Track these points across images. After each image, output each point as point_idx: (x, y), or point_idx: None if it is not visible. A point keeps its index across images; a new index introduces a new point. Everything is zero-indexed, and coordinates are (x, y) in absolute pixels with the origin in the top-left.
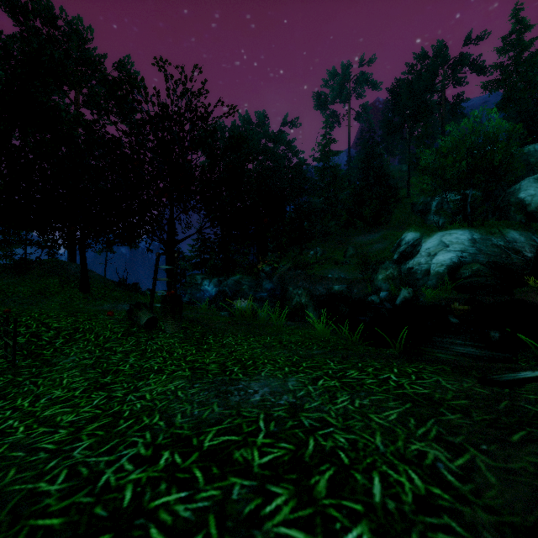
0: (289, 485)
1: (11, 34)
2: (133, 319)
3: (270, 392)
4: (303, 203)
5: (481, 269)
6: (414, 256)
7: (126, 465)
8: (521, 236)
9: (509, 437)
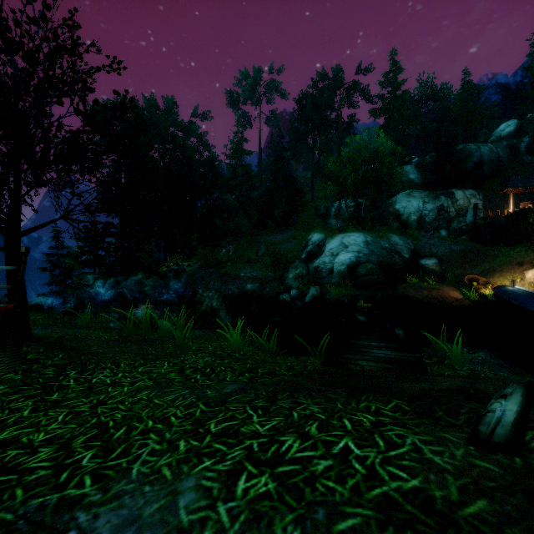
0: None
1: None
2: None
3: None
4: (215, 199)
5: (374, 268)
6: (320, 256)
7: None
8: (400, 240)
9: None
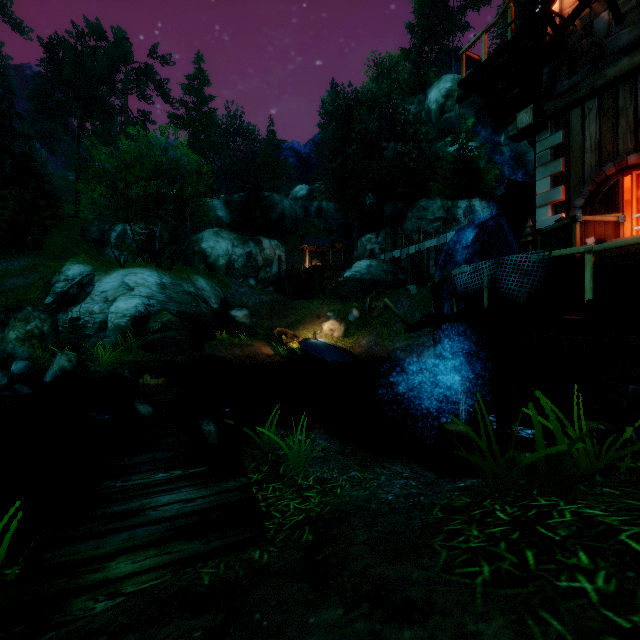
0: None
1: None
2: None
3: None
4: None
5: (173, 320)
6: (83, 301)
7: None
8: (208, 285)
9: None
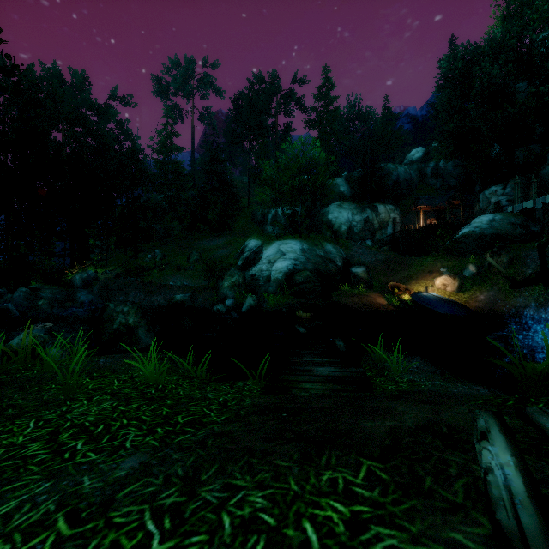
0: None
1: None
2: None
3: None
4: (139, 196)
5: (310, 276)
6: (257, 263)
7: None
8: (334, 249)
9: None
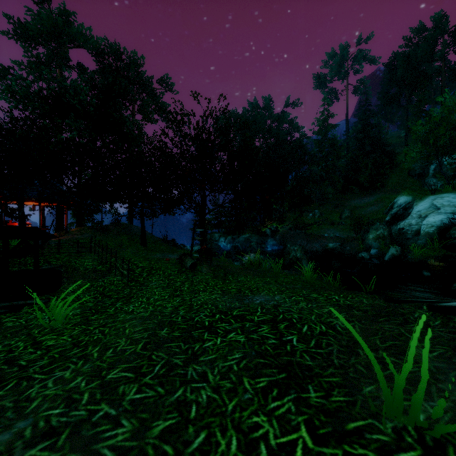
0: (269, 325)
1: (95, 71)
2: (182, 263)
3: (265, 300)
4: (303, 172)
5: None
6: (405, 218)
7: (203, 317)
8: None
9: (378, 319)
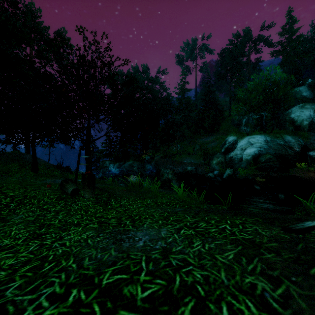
0: None
1: None
2: (63, 189)
3: (149, 240)
4: (170, 118)
5: (271, 157)
6: (233, 150)
7: (43, 302)
8: (293, 139)
9: (309, 271)
